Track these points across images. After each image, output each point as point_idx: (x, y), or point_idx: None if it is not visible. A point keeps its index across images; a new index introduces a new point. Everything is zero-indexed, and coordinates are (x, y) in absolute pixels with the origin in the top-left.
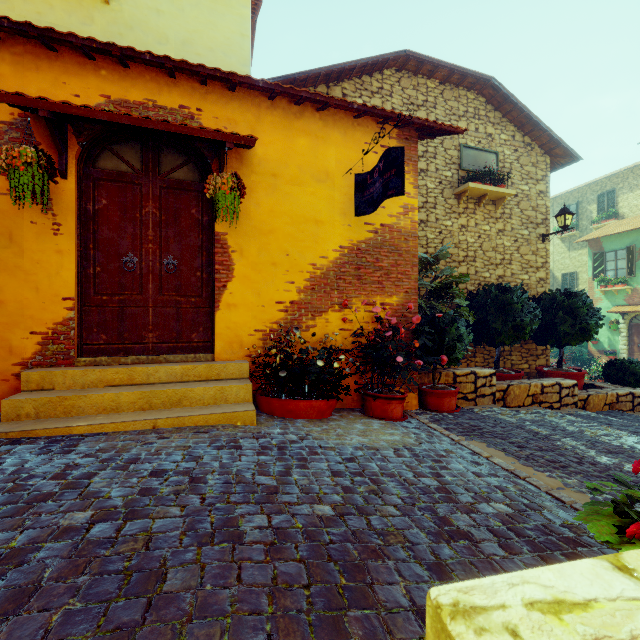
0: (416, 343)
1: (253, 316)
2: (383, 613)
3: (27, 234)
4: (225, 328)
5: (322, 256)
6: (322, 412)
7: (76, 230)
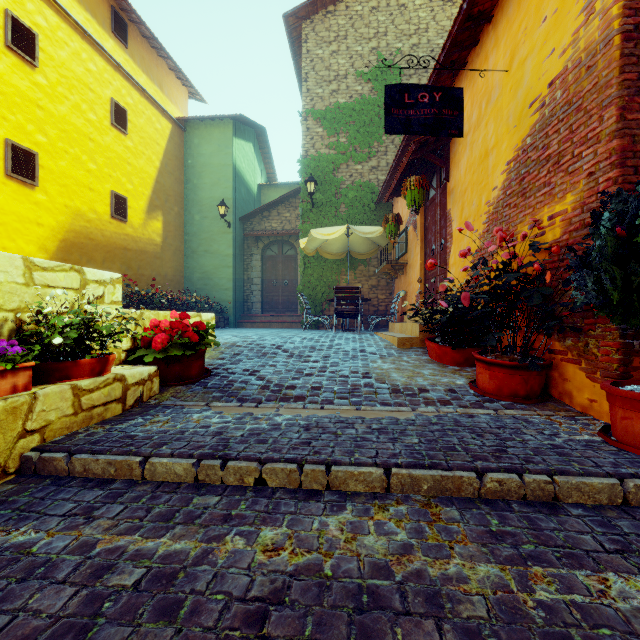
0: (548, 277)
1: (459, 272)
2: (245, 350)
3: (414, 249)
4: (450, 285)
5: (493, 188)
6: (439, 356)
7: (422, 240)
